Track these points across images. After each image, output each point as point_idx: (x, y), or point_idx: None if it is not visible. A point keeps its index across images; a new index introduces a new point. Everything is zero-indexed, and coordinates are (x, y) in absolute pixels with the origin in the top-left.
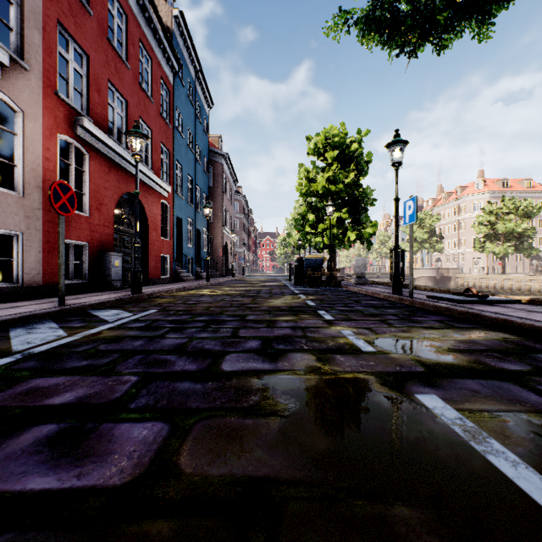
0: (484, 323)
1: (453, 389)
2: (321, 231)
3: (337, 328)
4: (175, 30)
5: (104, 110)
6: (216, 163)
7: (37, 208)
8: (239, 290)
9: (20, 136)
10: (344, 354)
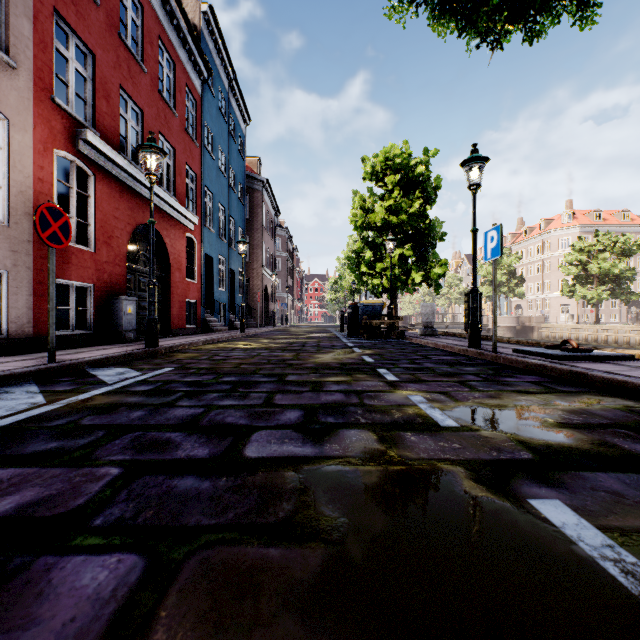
0: (594, 385)
1: (583, 491)
2: (380, 272)
3: (403, 392)
4: (204, 29)
5: (114, 122)
6: (254, 191)
7: (27, 241)
8: (280, 342)
9: (5, 150)
10: (416, 431)
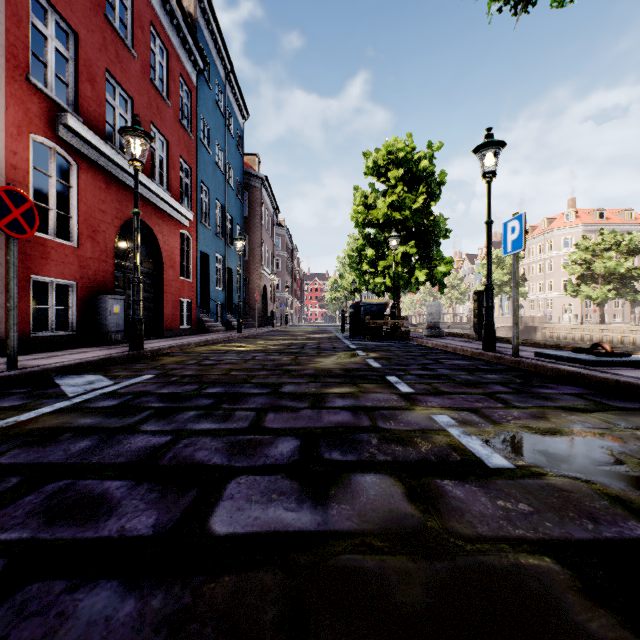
0: None
1: None
2: (382, 270)
3: (424, 409)
4: (199, 18)
5: (100, 108)
6: (252, 188)
7: None
8: (277, 344)
9: None
10: (457, 477)
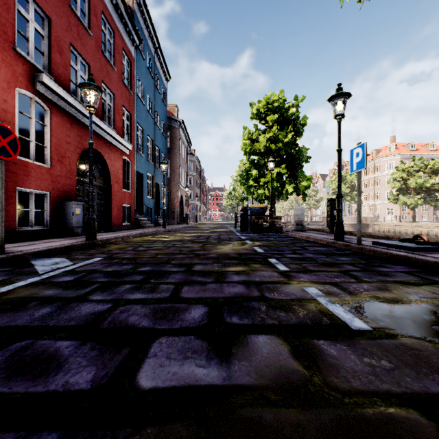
0: None
1: None
2: (263, 184)
3: (298, 283)
4: (136, 10)
5: (66, 71)
6: (173, 128)
7: None
8: (190, 235)
9: None
10: (329, 337)
